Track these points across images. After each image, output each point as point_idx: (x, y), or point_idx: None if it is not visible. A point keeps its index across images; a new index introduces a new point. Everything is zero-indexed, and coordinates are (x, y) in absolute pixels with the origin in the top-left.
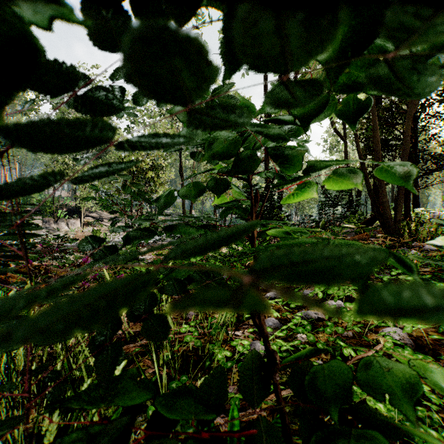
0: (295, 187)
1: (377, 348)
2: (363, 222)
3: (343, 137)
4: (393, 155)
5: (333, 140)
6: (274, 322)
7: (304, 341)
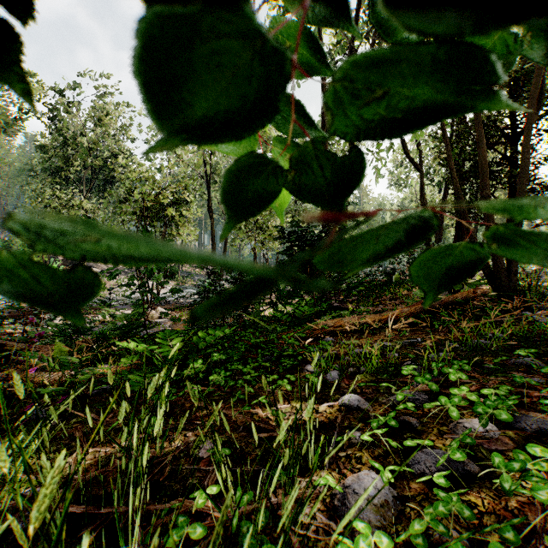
0: None
1: None
2: None
3: (419, 165)
4: (492, 185)
5: (401, 173)
6: (377, 487)
7: None
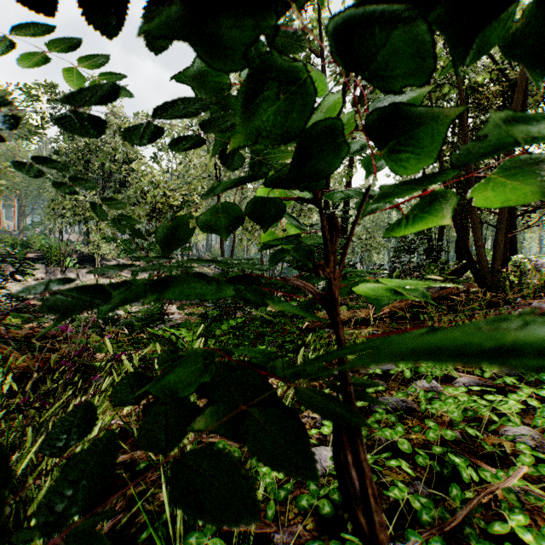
0: (416, 203)
1: (519, 473)
2: (449, 272)
3: None
4: None
5: None
6: None
7: (390, 446)
